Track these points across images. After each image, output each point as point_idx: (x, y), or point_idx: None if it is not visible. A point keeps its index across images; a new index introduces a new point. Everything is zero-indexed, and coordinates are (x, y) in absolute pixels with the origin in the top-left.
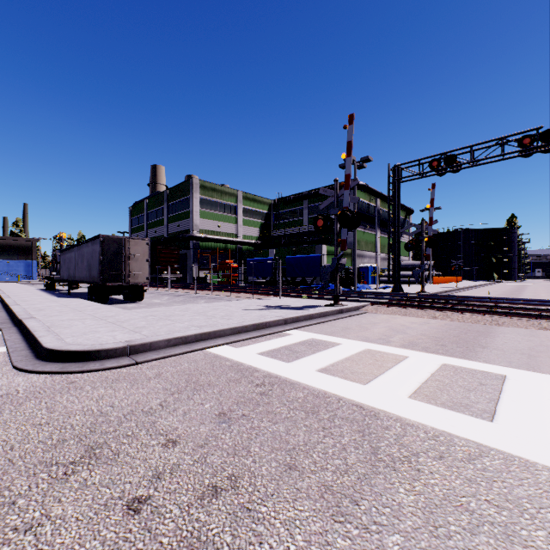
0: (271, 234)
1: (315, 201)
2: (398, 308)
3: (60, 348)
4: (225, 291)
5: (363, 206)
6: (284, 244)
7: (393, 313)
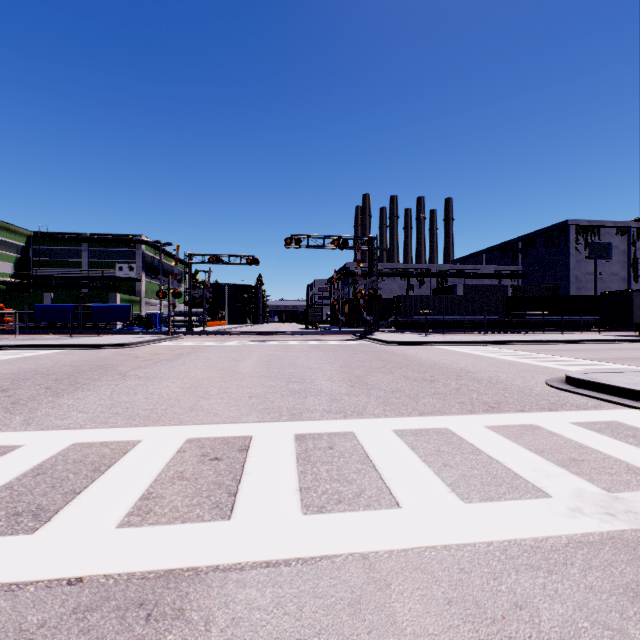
0: (30, 271)
1: (98, 246)
2: (198, 336)
3: (113, 343)
4: (53, 334)
5: (150, 259)
6: (56, 286)
7: (196, 337)
